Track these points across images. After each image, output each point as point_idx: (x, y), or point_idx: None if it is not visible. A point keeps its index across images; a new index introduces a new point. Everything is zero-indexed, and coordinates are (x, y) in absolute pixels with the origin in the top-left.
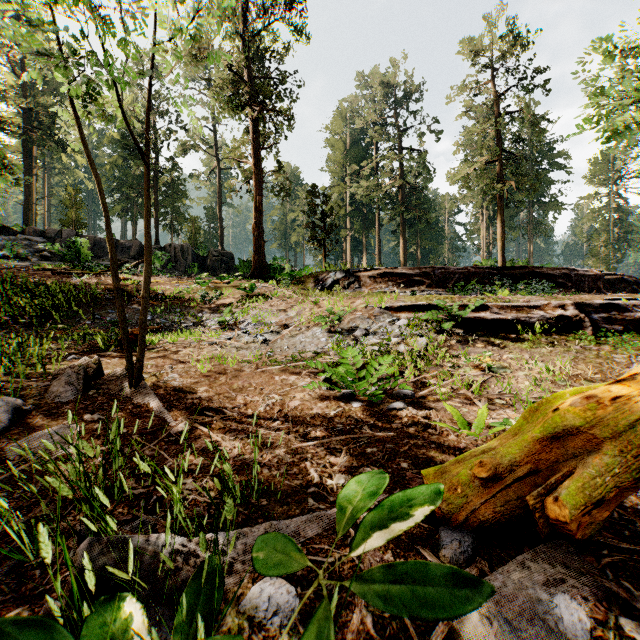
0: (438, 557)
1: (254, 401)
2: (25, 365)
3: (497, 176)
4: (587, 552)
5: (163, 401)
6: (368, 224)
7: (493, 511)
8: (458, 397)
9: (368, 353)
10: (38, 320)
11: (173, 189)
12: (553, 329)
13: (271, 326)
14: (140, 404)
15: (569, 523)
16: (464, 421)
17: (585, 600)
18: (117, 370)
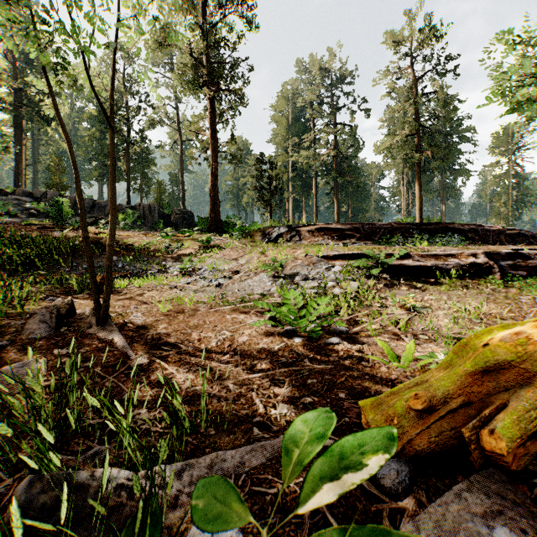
0: (377, 487)
1: (207, 337)
2: (7, 305)
3: (415, 147)
4: (518, 481)
5: (126, 337)
6: (307, 187)
7: (428, 441)
8: (387, 333)
9: (308, 295)
10: (24, 267)
11: (142, 157)
12: (466, 274)
13: (224, 272)
14: (105, 340)
15: (504, 455)
16: (394, 354)
17: (523, 532)
18: (86, 310)
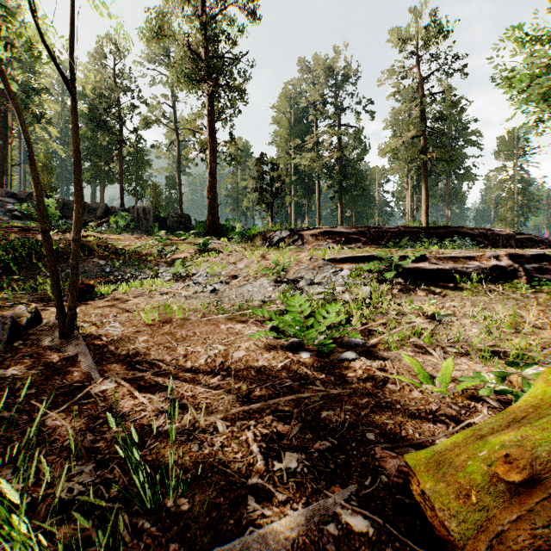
0: None
1: (195, 352)
2: None
3: (422, 149)
4: None
5: (95, 353)
6: (309, 191)
7: (529, 532)
8: (408, 345)
9: (314, 301)
10: None
11: (137, 158)
12: (488, 278)
13: (220, 277)
14: (67, 357)
15: None
16: (426, 374)
17: None
18: (50, 319)
